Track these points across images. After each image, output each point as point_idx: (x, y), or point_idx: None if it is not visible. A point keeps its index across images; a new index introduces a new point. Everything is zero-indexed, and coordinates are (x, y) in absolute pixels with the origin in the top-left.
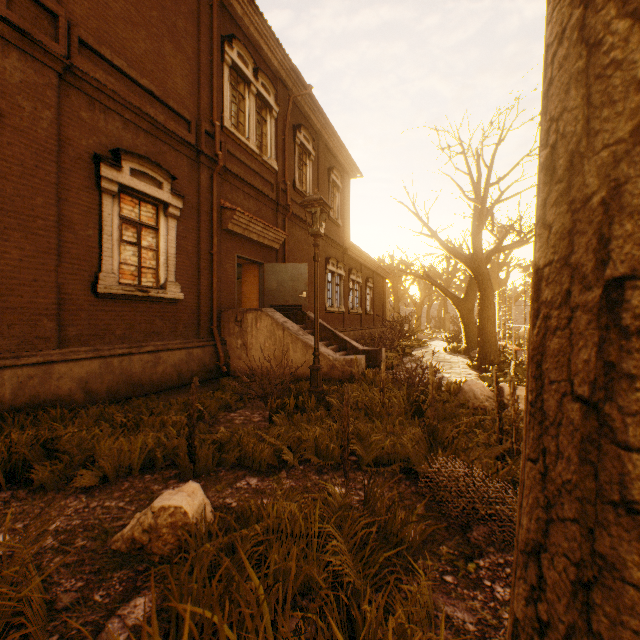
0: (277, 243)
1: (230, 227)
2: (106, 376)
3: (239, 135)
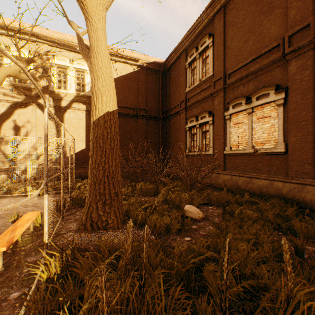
0: None
1: None
2: None
3: None
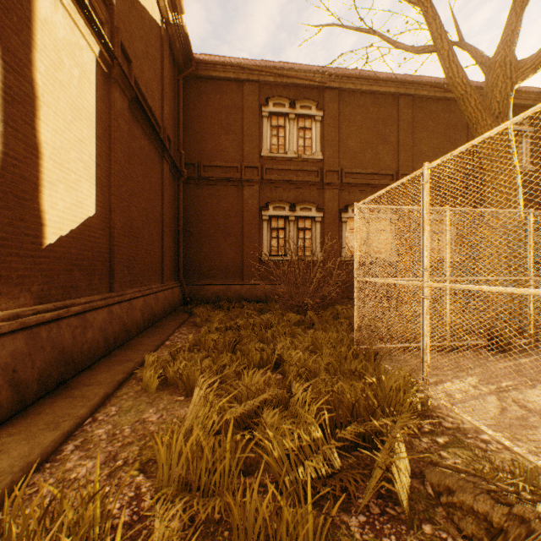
0: None
1: None
2: None
3: None
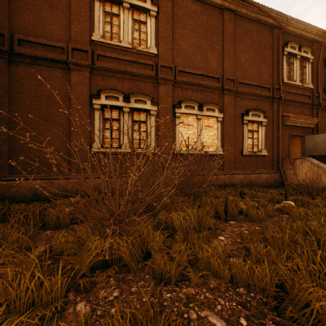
0: (312, 124)
1: (286, 123)
2: (245, 179)
3: (290, 82)
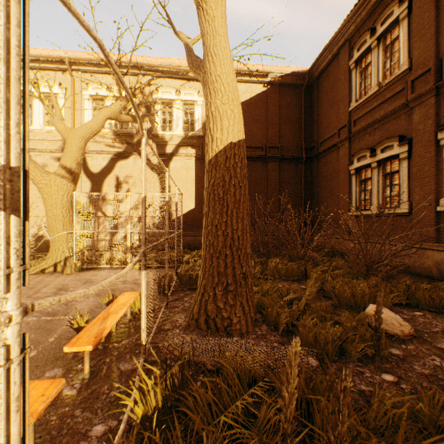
0: None
1: None
2: None
3: None
